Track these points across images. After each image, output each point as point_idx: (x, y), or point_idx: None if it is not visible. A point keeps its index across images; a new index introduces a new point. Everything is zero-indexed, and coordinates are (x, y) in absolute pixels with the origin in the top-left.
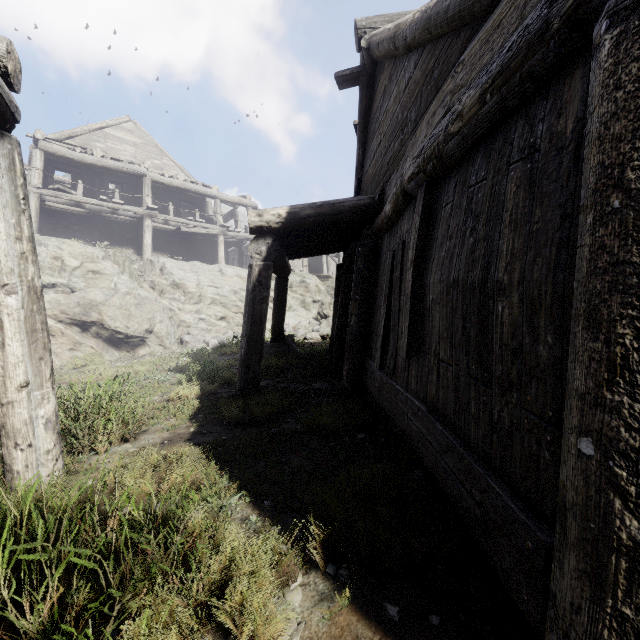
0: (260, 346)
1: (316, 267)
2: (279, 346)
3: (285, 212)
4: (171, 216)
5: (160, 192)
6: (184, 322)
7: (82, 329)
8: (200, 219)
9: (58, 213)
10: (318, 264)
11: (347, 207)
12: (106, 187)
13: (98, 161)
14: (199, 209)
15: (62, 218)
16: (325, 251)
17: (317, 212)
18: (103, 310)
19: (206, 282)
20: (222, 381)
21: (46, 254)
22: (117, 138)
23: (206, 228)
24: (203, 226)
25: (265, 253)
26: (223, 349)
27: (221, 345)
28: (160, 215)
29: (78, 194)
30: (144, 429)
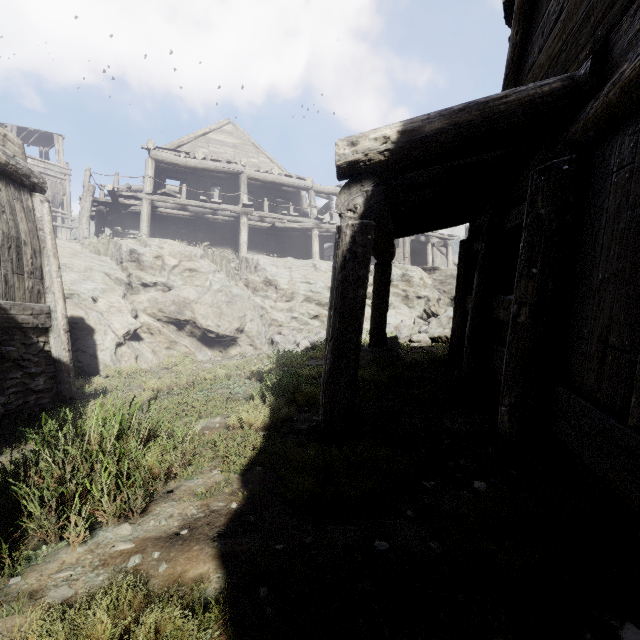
0: (354, 356)
1: (419, 260)
2: (379, 351)
3: (395, 131)
4: (266, 212)
5: (257, 190)
6: (276, 321)
7: (178, 328)
8: (294, 213)
9: (168, 218)
10: (421, 256)
11: (513, 104)
12: (208, 190)
13: (199, 164)
14: (294, 204)
15: (172, 223)
16: (444, 222)
17: (453, 122)
18: (195, 308)
19: (299, 278)
20: (303, 400)
21: (149, 254)
22: (218, 142)
23: (300, 222)
24: (297, 220)
25: (361, 208)
26: (313, 352)
27: (312, 347)
28: (255, 212)
29: (182, 197)
30: (171, 486)
